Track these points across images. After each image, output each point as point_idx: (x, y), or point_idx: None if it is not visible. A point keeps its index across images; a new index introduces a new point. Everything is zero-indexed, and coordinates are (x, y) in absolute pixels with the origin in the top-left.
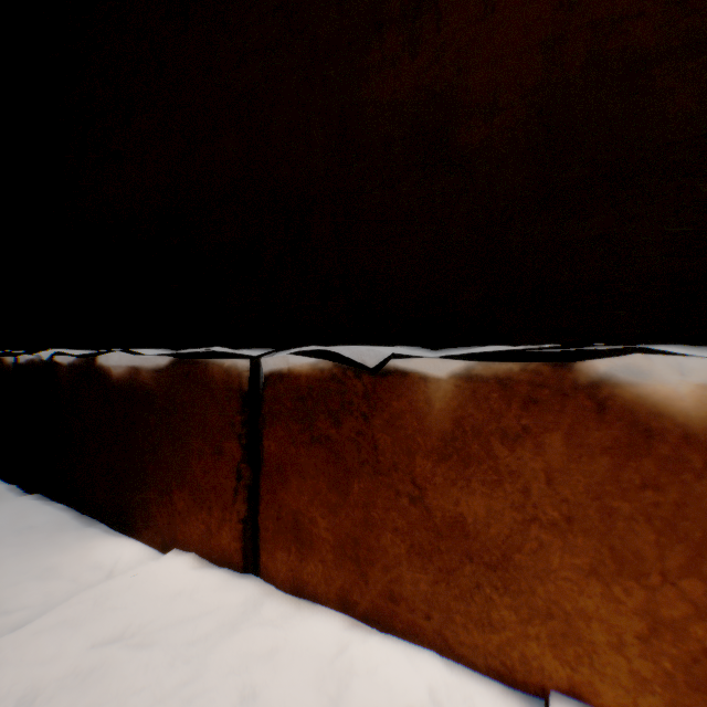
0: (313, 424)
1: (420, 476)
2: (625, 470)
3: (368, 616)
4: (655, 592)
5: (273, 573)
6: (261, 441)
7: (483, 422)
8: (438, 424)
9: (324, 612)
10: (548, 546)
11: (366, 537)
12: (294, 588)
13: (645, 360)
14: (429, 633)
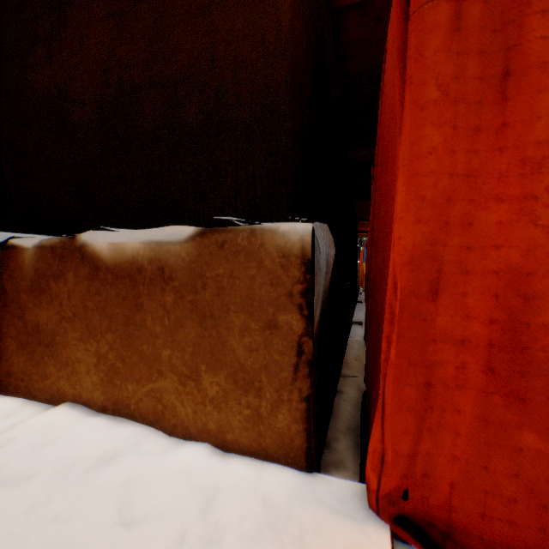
0: None
1: (24, 304)
2: (92, 286)
3: (1, 390)
4: (100, 343)
5: None
6: None
7: (47, 270)
8: (29, 273)
9: None
10: (69, 330)
11: (1, 344)
12: None
13: (96, 233)
14: (24, 390)
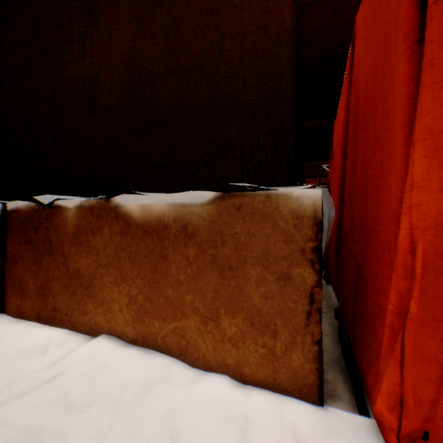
0: (28, 234)
1: (66, 253)
2: (124, 240)
3: (47, 321)
4: (131, 286)
5: (11, 310)
6: (8, 245)
7: (85, 226)
8: (71, 228)
9: (29, 323)
10: (104, 275)
11: (48, 284)
12: (20, 315)
13: (127, 196)
14: (67, 322)
